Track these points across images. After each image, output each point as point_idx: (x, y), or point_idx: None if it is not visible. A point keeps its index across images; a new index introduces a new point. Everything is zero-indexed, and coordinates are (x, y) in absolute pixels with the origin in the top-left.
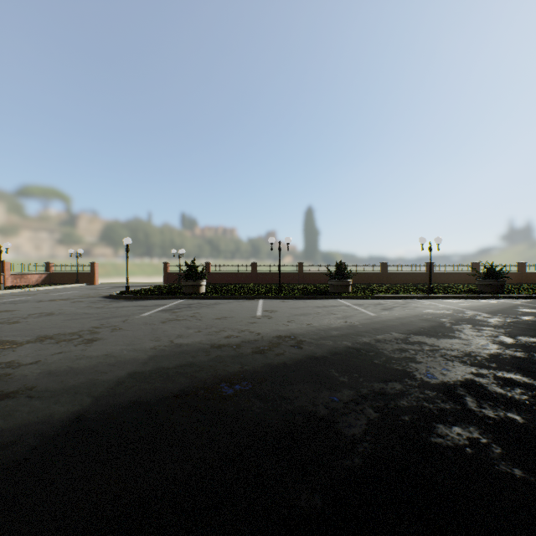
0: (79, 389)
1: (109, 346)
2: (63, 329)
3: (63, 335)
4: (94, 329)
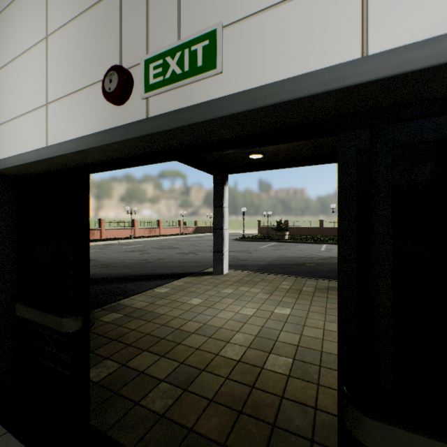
0: (262, 261)
1: (259, 254)
2: (235, 249)
3: (238, 251)
4: (246, 250)
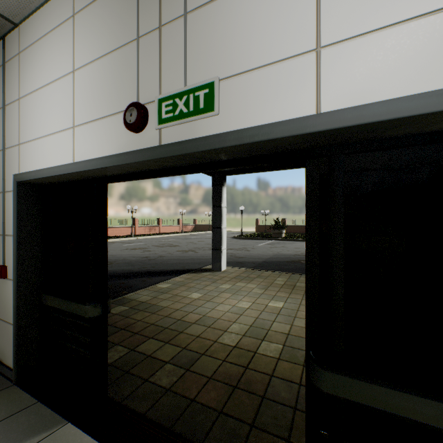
0: (258, 258)
1: (256, 252)
2: (233, 247)
3: (236, 249)
4: (244, 248)
